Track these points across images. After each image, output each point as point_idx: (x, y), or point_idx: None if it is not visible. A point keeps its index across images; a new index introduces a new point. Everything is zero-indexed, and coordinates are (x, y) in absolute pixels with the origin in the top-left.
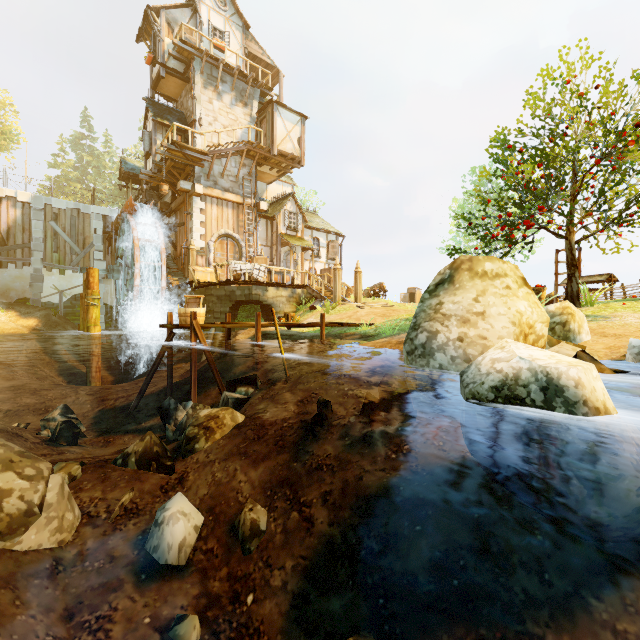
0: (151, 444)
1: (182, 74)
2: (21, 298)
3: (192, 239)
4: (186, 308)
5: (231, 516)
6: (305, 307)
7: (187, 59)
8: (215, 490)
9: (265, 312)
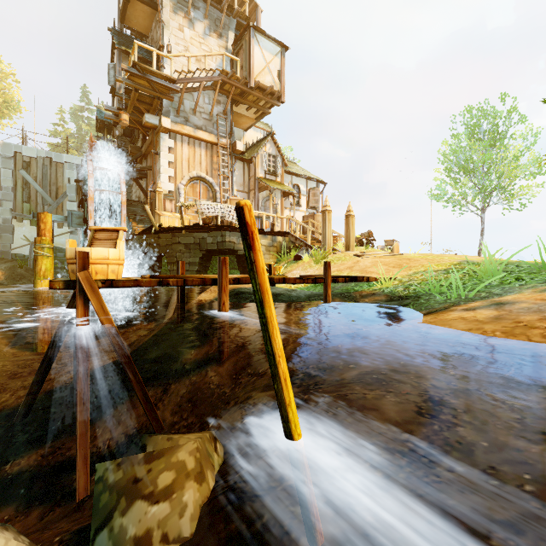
0: None
1: None
2: None
3: (159, 181)
4: (76, 247)
5: None
6: (287, 257)
7: None
8: None
9: (241, 263)
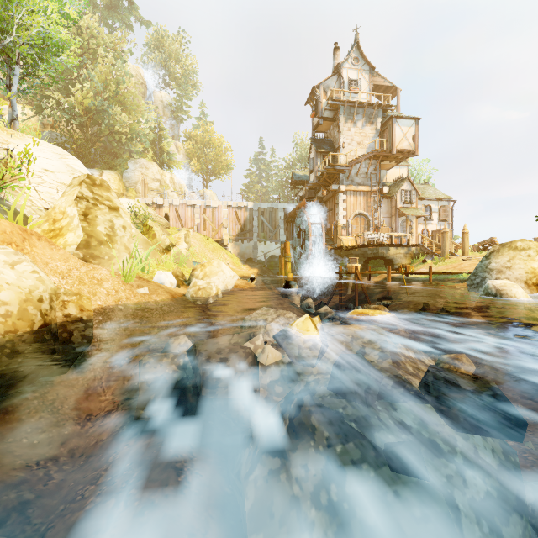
0: None
1: (332, 118)
2: (249, 258)
3: (338, 219)
4: (352, 264)
5: None
6: (418, 260)
7: (335, 108)
8: None
9: (387, 264)
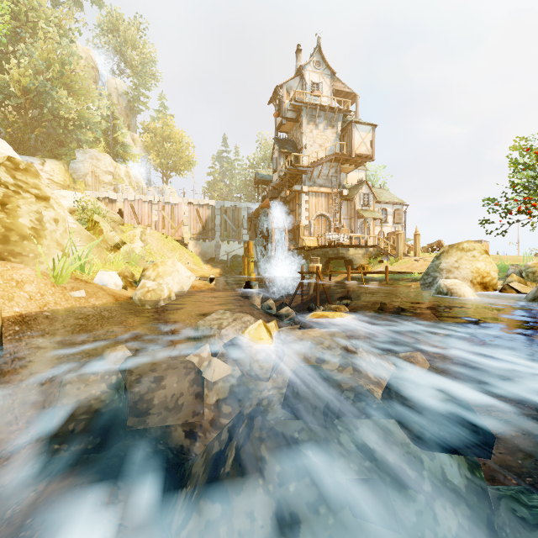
0: None
1: (294, 119)
2: (211, 257)
3: (301, 220)
4: (313, 264)
5: None
6: (375, 261)
7: (297, 109)
8: None
9: (347, 264)
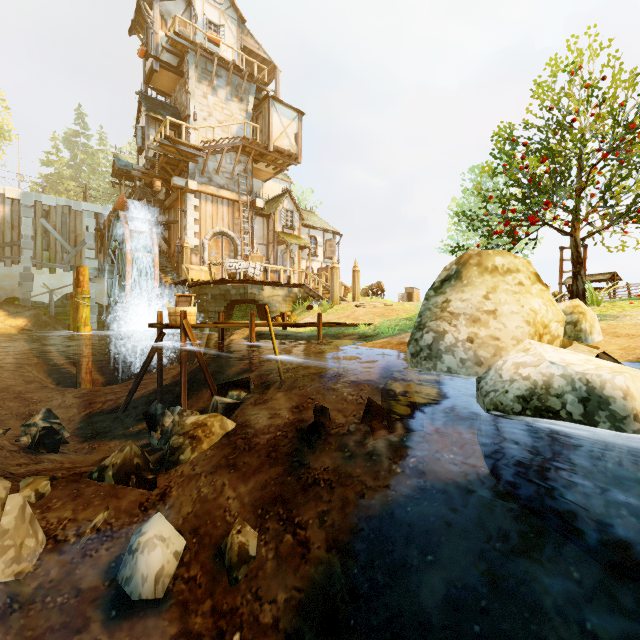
0: (131, 455)
1: (176, 68)
2: (10, 297)
3: (186, 237)
4: (176, 307)
5: (217, 538)
6: (302, 306)
7: (181, 52)
8: (200, 508)
9: (261, 312)
